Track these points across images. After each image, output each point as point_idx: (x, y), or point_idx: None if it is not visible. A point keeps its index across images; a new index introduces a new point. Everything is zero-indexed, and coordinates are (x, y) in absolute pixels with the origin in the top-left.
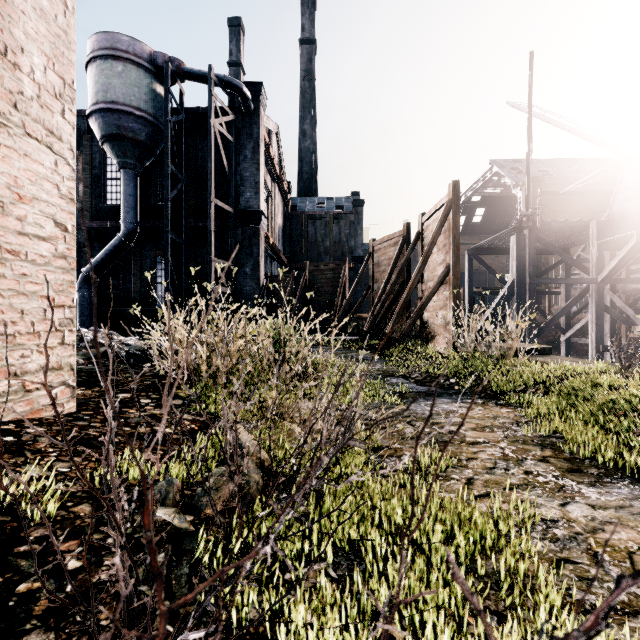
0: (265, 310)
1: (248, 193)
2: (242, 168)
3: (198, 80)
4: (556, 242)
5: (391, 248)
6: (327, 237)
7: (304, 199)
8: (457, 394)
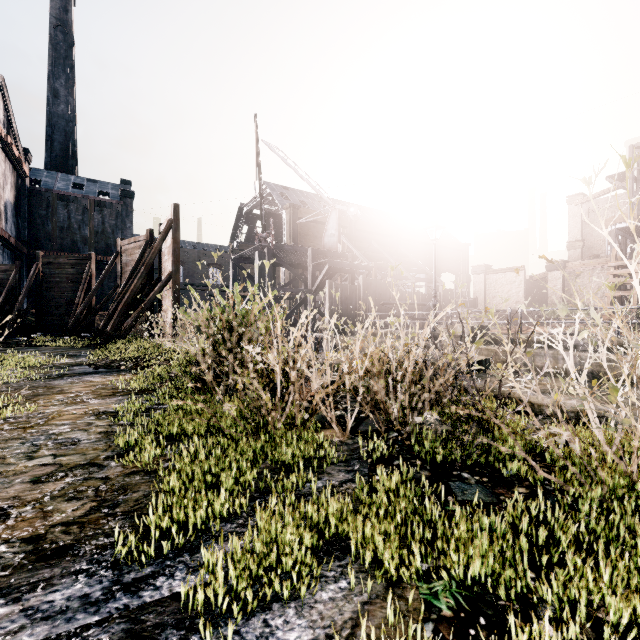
0: None
1: None
2: None
3: None
4: (296, 260)
5: (138, 250)
6: (86, 225)
7: (54, 174)
8: (115, 371)
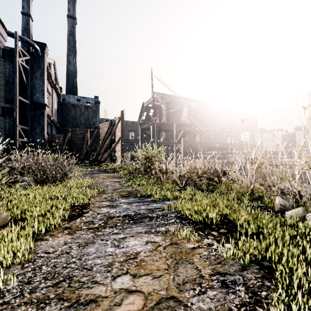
0: (47, 150)
1: (38, 94)
2: (34, 82)
3: (8, 35)
4: (168, 128)
5: (106, 127)
6: (82, 116)
7: (69, 96)
8: (108, 172)
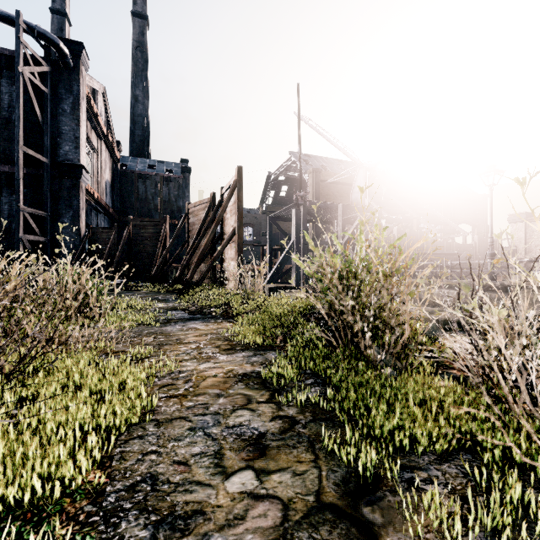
0: None
1: (67, 146)
2: (60, 121)
3: (3, 21)
4: (324, 216)
5: (202, 211)
6: (157, 196)
7: (135, 159)
8: (210, 318)
